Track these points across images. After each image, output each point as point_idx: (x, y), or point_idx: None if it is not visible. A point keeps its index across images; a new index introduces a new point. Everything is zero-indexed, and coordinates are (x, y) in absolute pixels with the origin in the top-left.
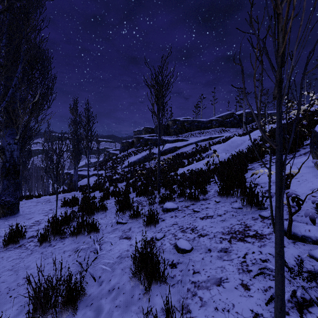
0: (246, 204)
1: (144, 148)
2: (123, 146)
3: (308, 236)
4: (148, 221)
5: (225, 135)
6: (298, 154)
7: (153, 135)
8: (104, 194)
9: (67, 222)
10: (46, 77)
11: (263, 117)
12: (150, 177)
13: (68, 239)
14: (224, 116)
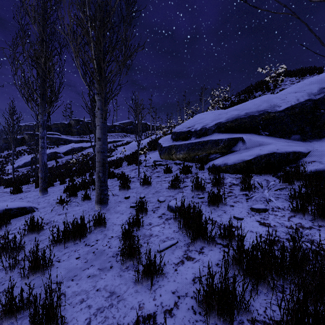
0: (137, 164)
1: None
2: (7, 143)
3: (149, 165)
4: None
5: (127, 139)
6: (157, 150)
7: (53, 133)
8: None
9: None
10: None
11: (154, 128)
12: None
13: (58, 185)
14: (125, 123)
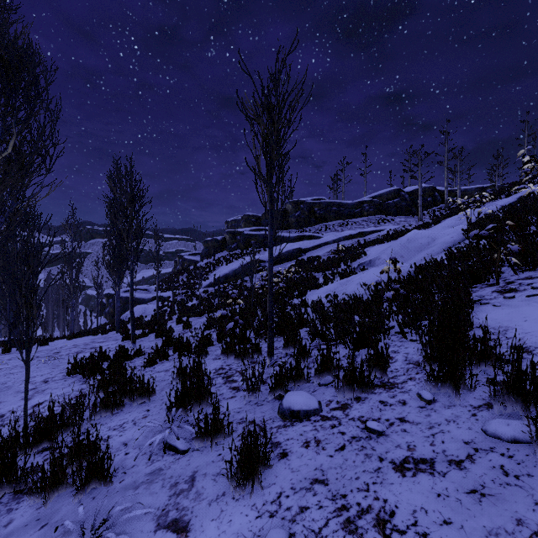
0: None
1: (243, 251)
2: (207, 247)
3: None
4: (241, 468)
5: (387, 228)
6: None
7: (260, 228)
8: (157, 347)
9: (51, 434)
10: (33, 103)
11: (452, 196)
12: (254, 309)
13: (30, 500)
14: (384, 195)
